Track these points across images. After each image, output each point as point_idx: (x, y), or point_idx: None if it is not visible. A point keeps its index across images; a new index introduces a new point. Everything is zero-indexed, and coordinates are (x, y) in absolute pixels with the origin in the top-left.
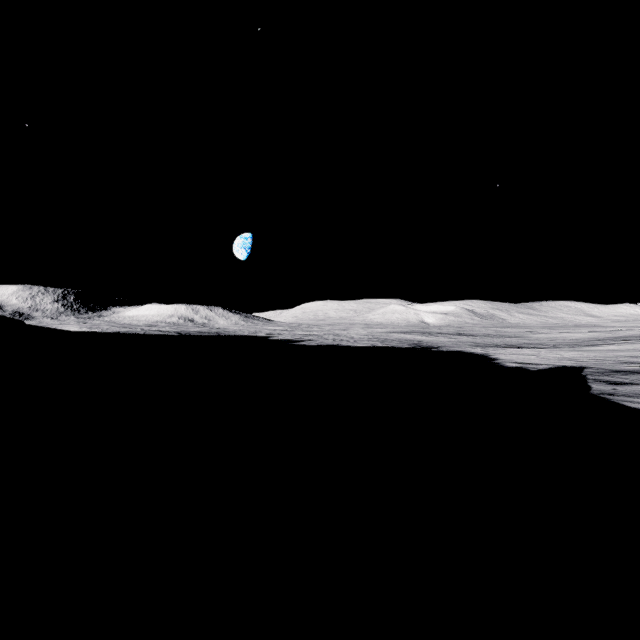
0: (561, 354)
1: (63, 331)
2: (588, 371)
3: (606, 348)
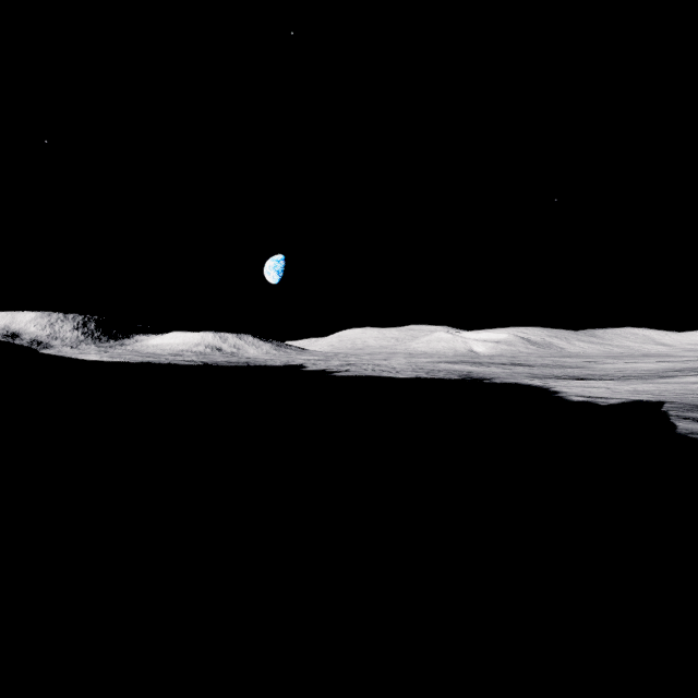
0: (633, 387)
1: (78, 360)
2: (669, 406)
3: (685, 380)
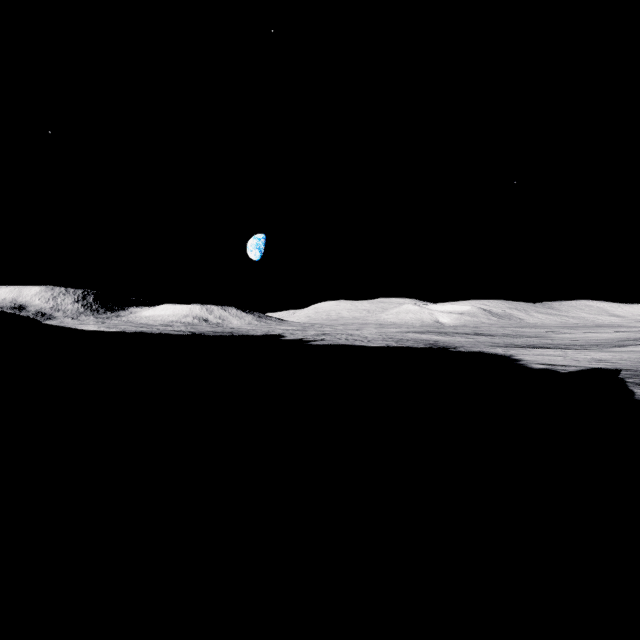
0: (590, 355)
1: (76, 330)
2: (626, 374)
3: (639, 349)
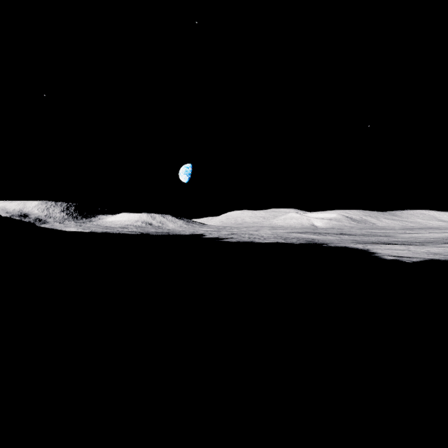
0: (427, 249)
1: (60, 231)
2: None
3: None
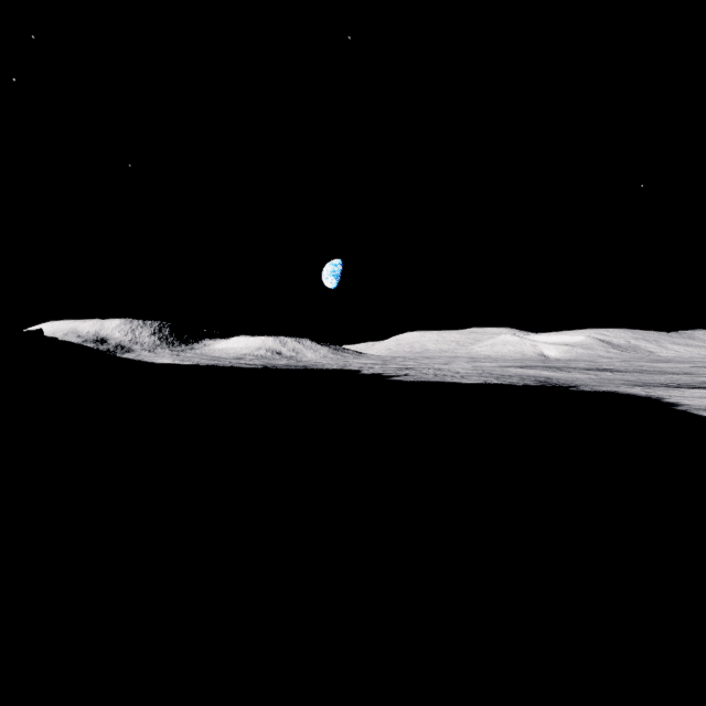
0: None
1: (139, 362)
2: None
3: None
